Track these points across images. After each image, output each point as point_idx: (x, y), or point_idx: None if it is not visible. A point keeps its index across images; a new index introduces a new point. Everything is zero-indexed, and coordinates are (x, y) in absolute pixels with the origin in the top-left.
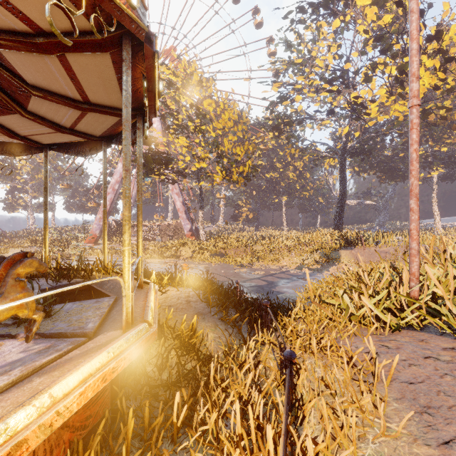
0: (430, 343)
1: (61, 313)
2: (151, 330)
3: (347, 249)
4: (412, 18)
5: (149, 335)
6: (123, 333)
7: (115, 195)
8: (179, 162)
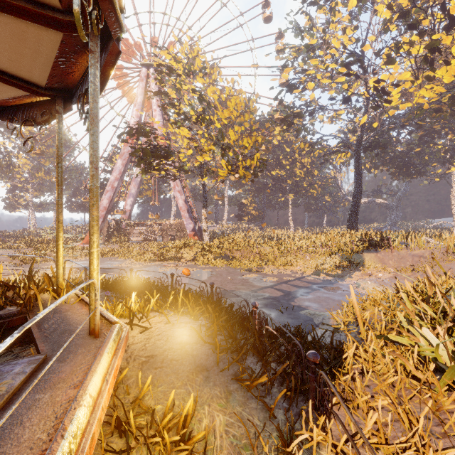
0: None
1: None
2: None
3: (371, 251)
4: None
5: None
6: None
7: (115, 193)
8: (180, 155)
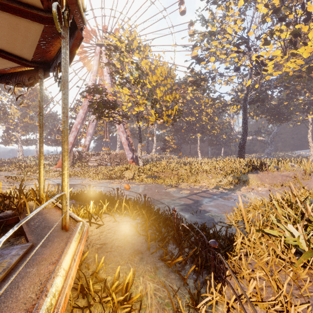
0: None
1: None
2: None
3: (254, 173)
4: None
5: None
6: None
7: (78, 133)
8: (123, 107)
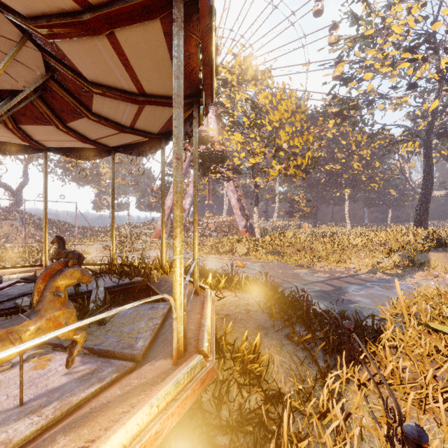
0: None
1: (116, 321)
2: (207, 366)
3: (439, 251)
4: None
5: (204, 375)
6: (173, 365)
7: None
8: (234, 159)
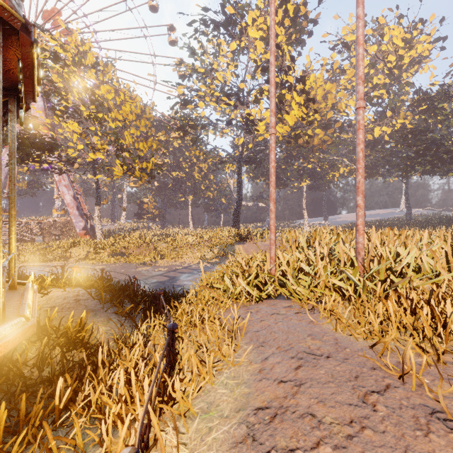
0: (278, 305)
1: None
2: (29, 324)
3: (240, 243)
4: (271, 69)
5: (26, 328)
6: None
7: None
8: (68, 150)
